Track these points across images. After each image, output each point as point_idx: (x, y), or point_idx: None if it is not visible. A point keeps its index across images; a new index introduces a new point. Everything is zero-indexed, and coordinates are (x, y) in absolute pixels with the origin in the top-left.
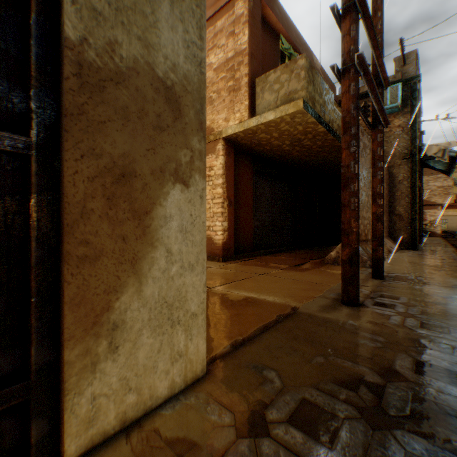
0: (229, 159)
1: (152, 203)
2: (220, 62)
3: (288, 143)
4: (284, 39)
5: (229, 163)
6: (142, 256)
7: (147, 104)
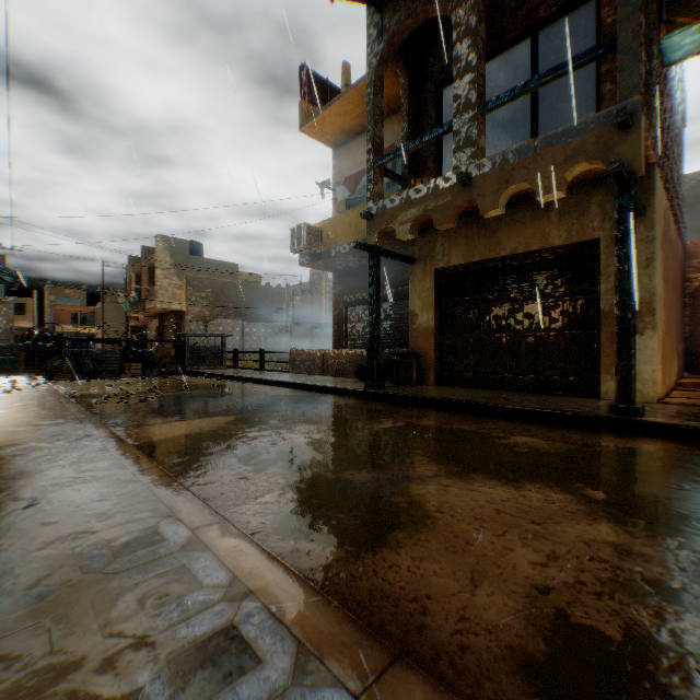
0: None
1: None
2: None
3: None
4: None
5: None
6: None
7: None
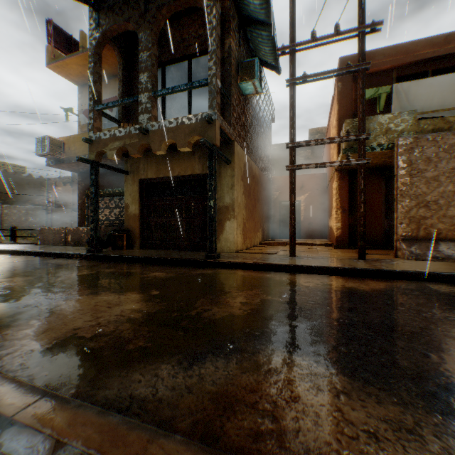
0: (343, 182)
1: (224, 224)
2: (335, 123)
3: (388, 159)
4: (369, 89)
5: (343, 184)
6: (223, 231)
7: (223, 210)
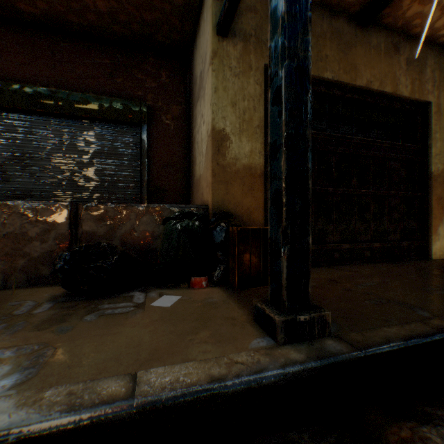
0: None
1: (443, 204)
2: None
3: None
4: None
5: None
6: (441, 218)
7: (442, 179)
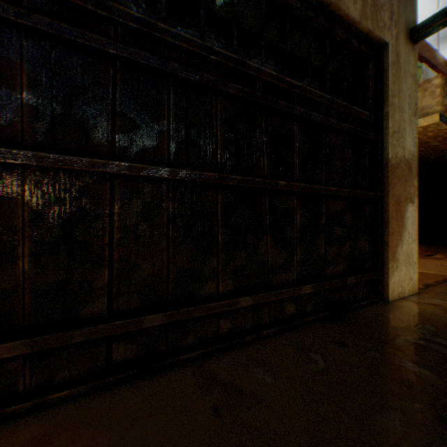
0: None
1: (403, 212)
2: None
3: None
4: None
5: None
6: (401, 234)
7: (402, 172)
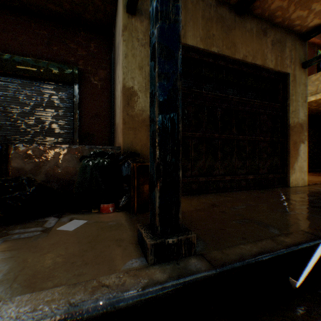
0: None
1: (298, 147)
2: None
3: None
4: (319, 51)
5: None
6: (296, 157)
7: (297, 129)
